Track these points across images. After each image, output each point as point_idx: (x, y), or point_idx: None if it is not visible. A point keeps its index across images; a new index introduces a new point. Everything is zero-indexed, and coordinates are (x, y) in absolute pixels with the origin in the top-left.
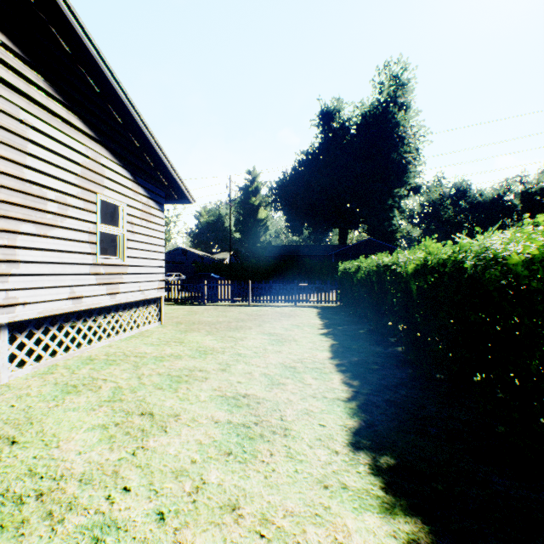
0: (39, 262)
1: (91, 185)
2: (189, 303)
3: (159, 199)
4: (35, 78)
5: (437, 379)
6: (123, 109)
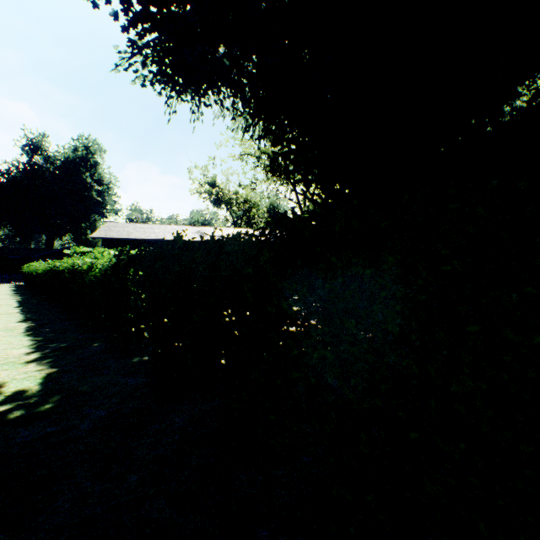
0: None
1: None
2: None
3: None
4: None
5: None
6: None
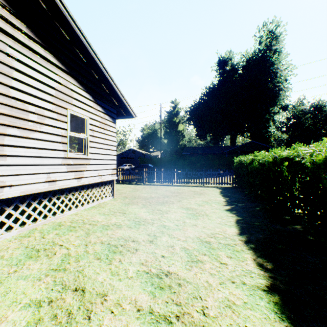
0: (22, 156)
1: (63, 103)
2: (134, 183)
3: (112, 114)
4: (19, 25)
5: None
6: (85, 51)
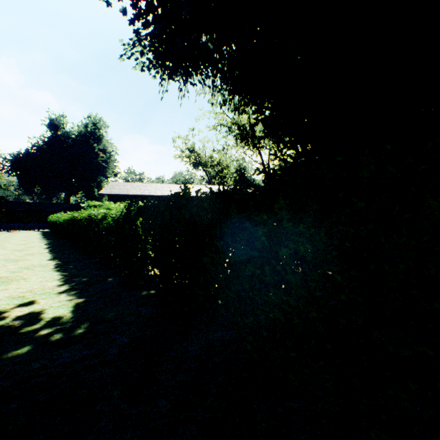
0: None
1: None
2: None
3: None
4: None
5: None
6: None
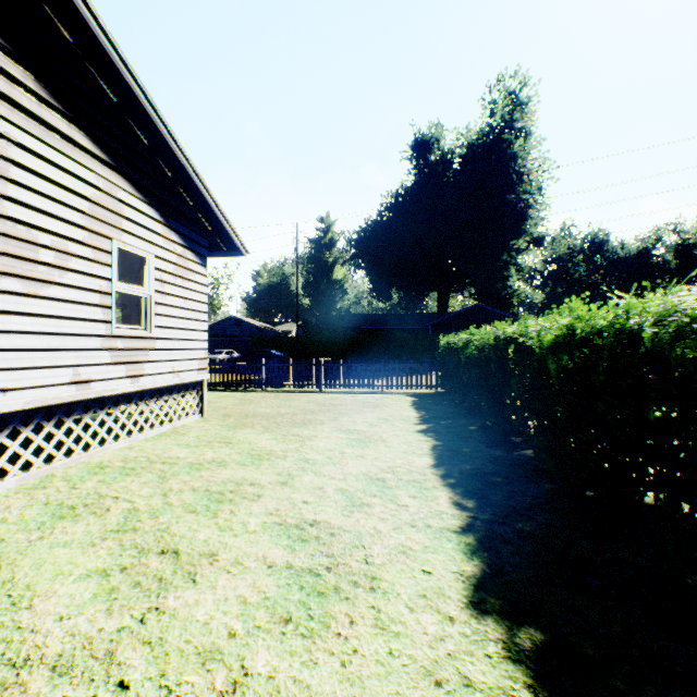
0: (27, 332)
1: (103, 228)
2: (242, 388)
3: (200, 249)
4: (21, 75)
5: (587, 498)
6: (149, 124)
